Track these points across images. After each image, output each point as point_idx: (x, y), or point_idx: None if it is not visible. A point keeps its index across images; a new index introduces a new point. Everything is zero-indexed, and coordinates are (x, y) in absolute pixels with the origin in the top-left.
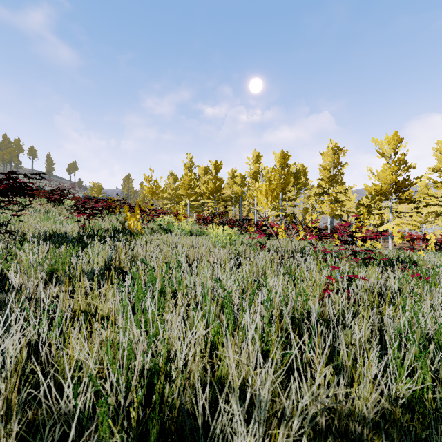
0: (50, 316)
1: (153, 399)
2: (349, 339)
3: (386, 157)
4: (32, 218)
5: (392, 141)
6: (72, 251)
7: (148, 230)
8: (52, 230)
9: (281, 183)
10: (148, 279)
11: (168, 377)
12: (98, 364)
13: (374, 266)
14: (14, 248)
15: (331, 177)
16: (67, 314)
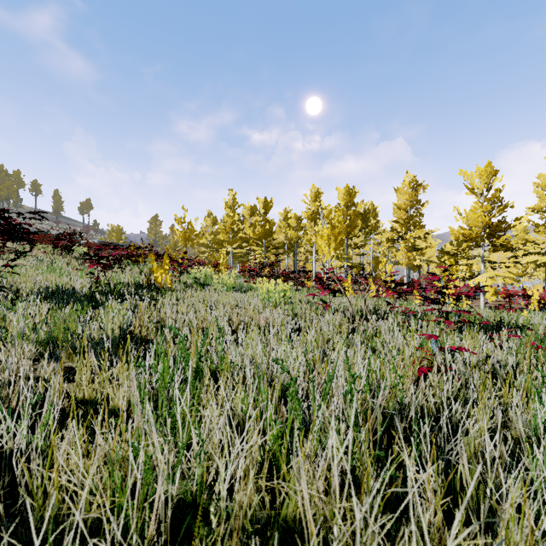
0: (35, 413)
1: (184, 543)
2: (473, 449)
3: (477, 194)
4: (32, 270)
5: (485, 174)
6: (81, 312)
7: (180, 284)
8: (56, 285)
9: (346, 226)
10: (178, 356)
11: (206, 511)
12: (100, 491)
13: (473, 332)
14: (2, 310)
15: (408, 219)
16: (61, 407)
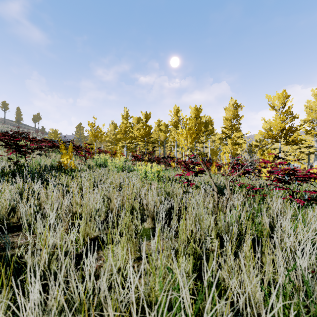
0: None
1: None
2: None
3: (276, 110)
4: None
5: (281, 97)
6: None
7: (85, 166)
8: None
9: (195, 129)
10: None
11: None
12: None
13: None
14: None
15: (232, 126)
16: None
